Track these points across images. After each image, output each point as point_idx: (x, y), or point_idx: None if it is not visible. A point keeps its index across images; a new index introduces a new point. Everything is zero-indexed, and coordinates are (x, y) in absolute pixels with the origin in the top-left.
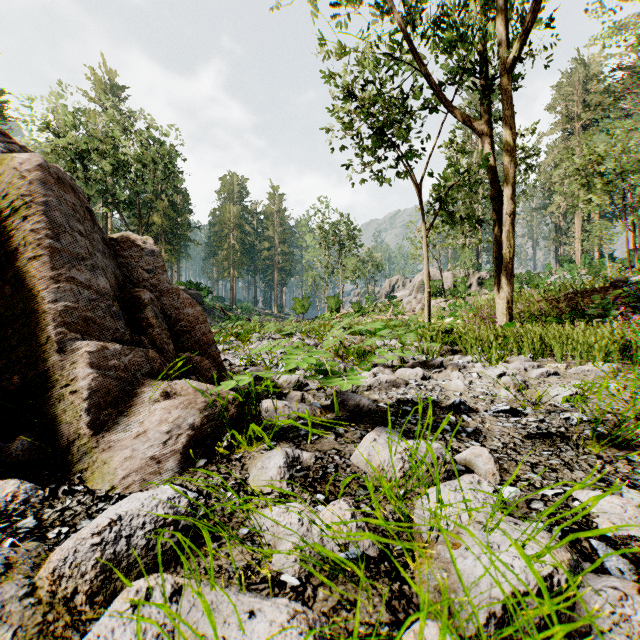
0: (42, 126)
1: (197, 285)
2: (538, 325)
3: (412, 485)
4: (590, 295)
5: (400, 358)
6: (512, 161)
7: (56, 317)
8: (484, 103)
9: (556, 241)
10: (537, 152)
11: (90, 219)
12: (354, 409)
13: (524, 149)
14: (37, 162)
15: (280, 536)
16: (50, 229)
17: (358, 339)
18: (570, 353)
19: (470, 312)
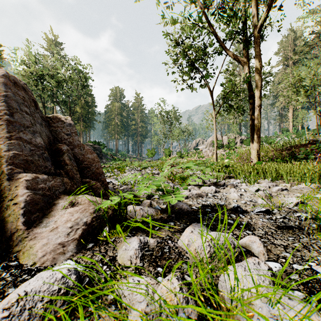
0: (20, 62)
1: (98, 143)
2: (274, 163)
3: (215, 262)
4: (298, 148)
5: (202, 181)
6: (260, 78)
7: (8, 160)
8: (245, 49)
9: (279, 120)
10: (271, 75)
11: (34, 106)
12: (179, 210)
13: (264, 73)
14: (2, 73)
15: (133, 302)
16: (8, 110)
17: (180, 170)
18: (292, 178)
19: (237, 156)
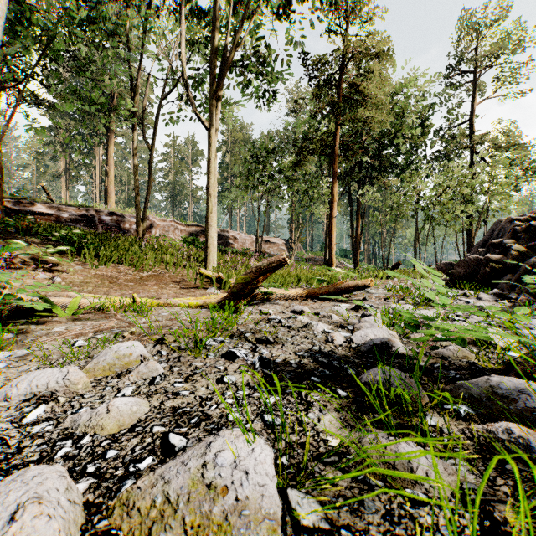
0: None
1: None
2: None
3: None
4: None
5: None
6: None
7: None
8: None
9: None
10: None
11: None
12: None
13: None
14: None
15: None
16: None
17: None
18: None
19: None
